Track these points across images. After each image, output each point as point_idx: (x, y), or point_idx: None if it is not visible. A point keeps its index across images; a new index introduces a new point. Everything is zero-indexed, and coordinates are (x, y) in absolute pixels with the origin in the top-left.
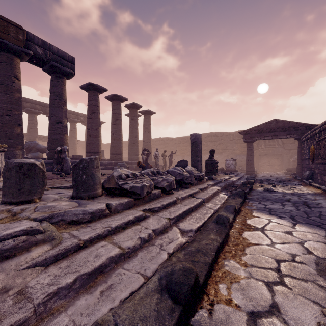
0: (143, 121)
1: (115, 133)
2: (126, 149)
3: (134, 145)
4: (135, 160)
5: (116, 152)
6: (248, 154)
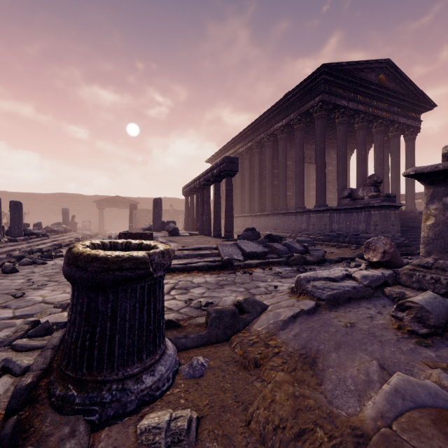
0: None
1: None
2: None
3: None
4: None
5: None
6: (100, 217)
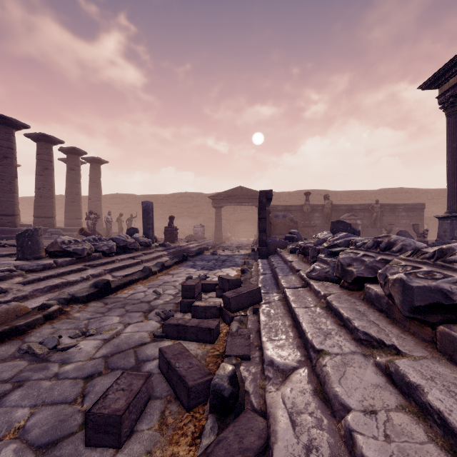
0: (90, 173)
1: (43, 187)
2: (60, 208)
3: (75, 206)
4: (77, 226)
5: (44, 215)
6: (216, 220)
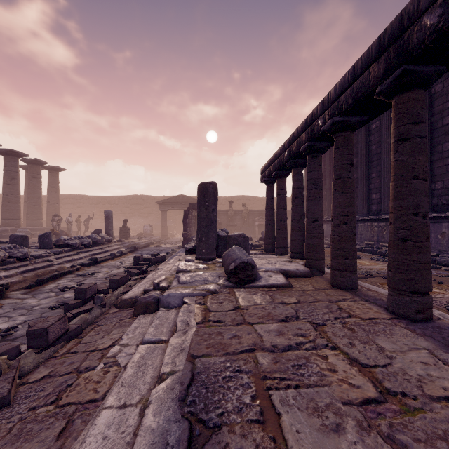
0: (49, 179)
1: (10, 194)
2: None
3: (37, 208)
4: (38, 226)
5: (12, 217)
6: (162, 220)
